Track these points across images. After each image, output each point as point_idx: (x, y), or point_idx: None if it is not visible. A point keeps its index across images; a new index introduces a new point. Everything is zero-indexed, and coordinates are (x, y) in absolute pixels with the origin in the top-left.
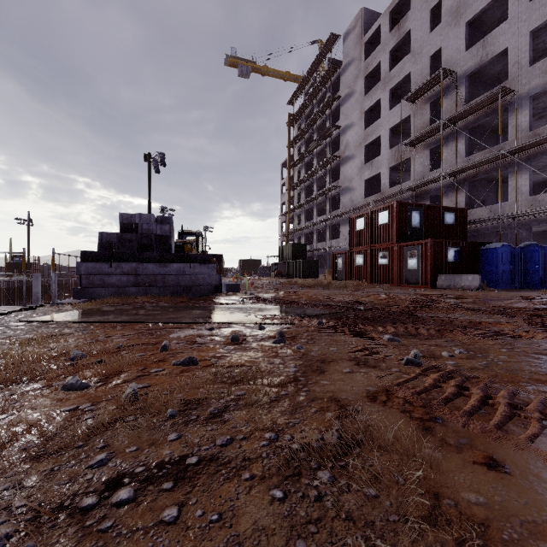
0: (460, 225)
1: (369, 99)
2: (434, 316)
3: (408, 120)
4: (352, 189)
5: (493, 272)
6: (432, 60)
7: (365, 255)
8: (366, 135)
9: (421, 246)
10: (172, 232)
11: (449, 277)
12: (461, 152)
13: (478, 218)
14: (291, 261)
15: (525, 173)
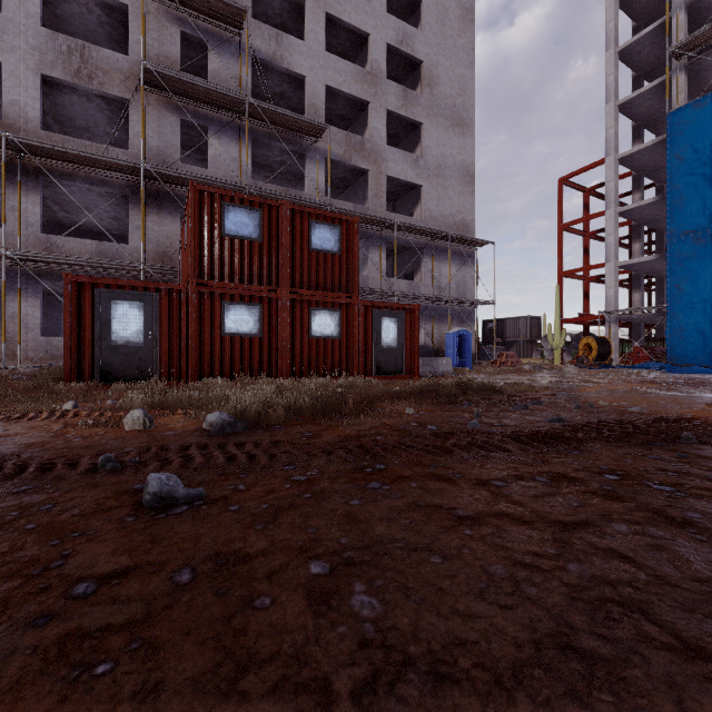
0: None
1: None
2: None
3: None
4: None
5: None
6: None
7: (267, 308)
8: None
9: (405, 313)
10: None
11: (427, 361)
12: (245, 166)
13: None
14: None
15: None
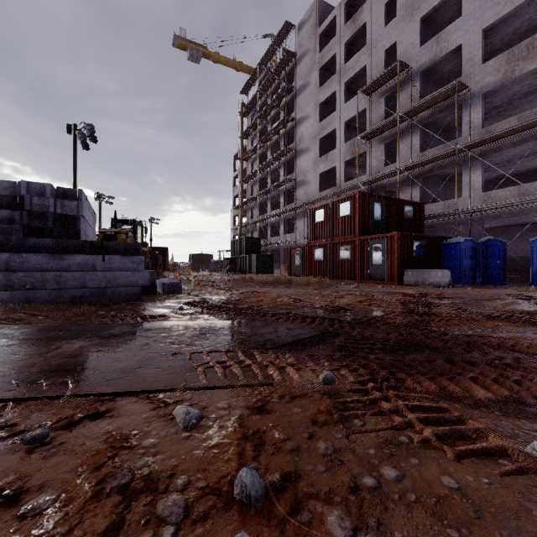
0: (418, 219)
1: (324, 91)
2: (472, 335)
3: (362, 114)
4: (307, 182)
5: (456, 267)
6: (386, 55)
7: (325, 249)
8: (321, 128)
9: (387, 239)
10: (81, 211)
11: (416, 273)
12: (415, 147)
13: (432, 213)
14: (244, 255)
15: (478, 169)
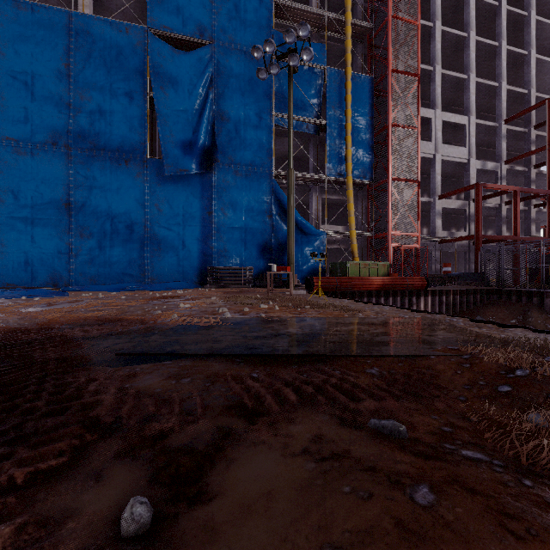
0: None
1: None
2: None
3: None
4: None
5: None
6: None
7: None
8: None
9: None
10: None
11: None
12: None
13: None
14: None
15: None
